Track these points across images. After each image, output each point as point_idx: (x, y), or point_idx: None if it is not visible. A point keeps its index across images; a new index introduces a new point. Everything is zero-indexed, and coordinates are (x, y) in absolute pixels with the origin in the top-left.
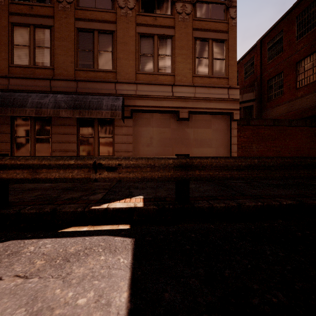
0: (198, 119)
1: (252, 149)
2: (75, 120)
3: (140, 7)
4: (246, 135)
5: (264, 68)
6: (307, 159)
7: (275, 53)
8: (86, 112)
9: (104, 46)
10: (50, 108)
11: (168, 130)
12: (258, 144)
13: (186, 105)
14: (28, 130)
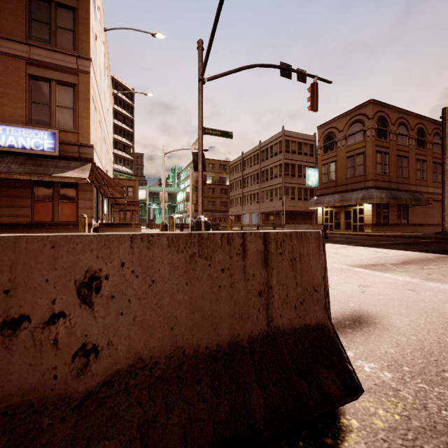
0: (432, 203)
1: None
2: (396, 203)
3: (416, 144)
4: None
5: None
6: None
7: None
8: (418, 202)
9: (405, 164)
10: (409, 200)
11: (423, 209)
12: None
13: (431, 197)
14: (380, 208)
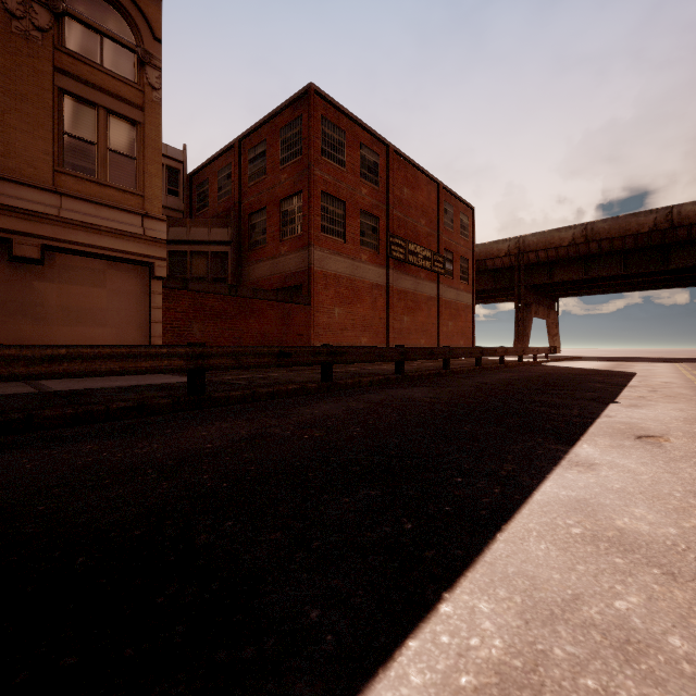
0: (72, 265)
1: (192, 333)
2: None
3: None
4: (181, 307)
5: (245, 192)
6: (153, 349)
7: (258, 172)
8: None
9: None
10: None
11: None
12: (203, 324)
13: (36, 230)
14: None
